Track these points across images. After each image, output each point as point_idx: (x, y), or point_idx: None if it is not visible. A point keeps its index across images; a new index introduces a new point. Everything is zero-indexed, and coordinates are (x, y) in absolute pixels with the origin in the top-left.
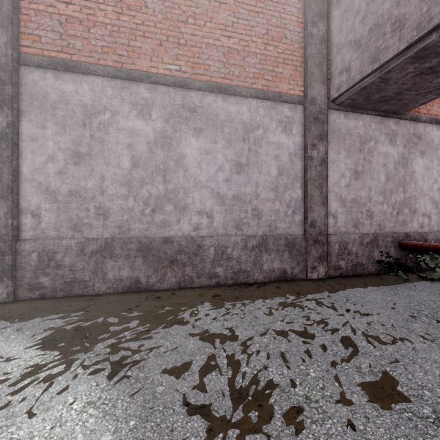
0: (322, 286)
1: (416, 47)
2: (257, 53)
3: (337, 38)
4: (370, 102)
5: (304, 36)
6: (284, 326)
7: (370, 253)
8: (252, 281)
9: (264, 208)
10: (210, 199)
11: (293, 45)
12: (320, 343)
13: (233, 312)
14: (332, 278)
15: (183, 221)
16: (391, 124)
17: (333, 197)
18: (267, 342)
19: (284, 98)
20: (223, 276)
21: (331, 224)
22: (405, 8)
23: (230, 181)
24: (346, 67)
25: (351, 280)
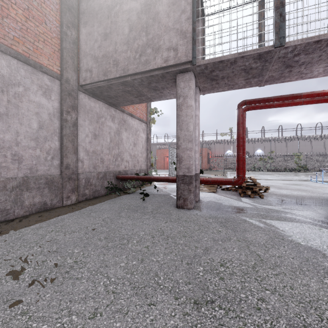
0: (75, 208)
1: (123, 79)
2: (18, 20)
3: (84, 47)
4: (103, 95)
5: (61, 31)
6: (53, 236)
7: (103, 183)
8: (13, 217)
9: (25, 154)
10: None
11: (52, 33)
12: (79, 236)
13: None
14: (81, 202)
15: None
16: (113, 111)
17: (81, 149)
18: (41, 250)
19: (44, 70)
20: None
21: (80, 166)
22: (119, 57)
23: None
24: (90, 69)
25: (92, 201)
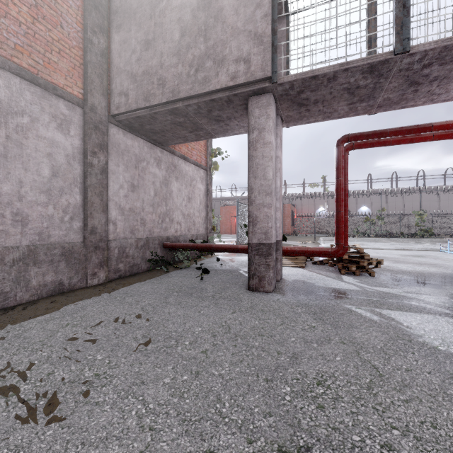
0: (104, 289)
1: (172, 105)
2: (21, 21)
3: (117, 61)
4: (144, 129)
5: (84, 38)
6: (67, 334)
7: (144, 254)
8: (13, 303)
9: (32, 213)
10: None
11: (71, 40)
12: (105, 334)
13: None
14: (112, 281)
15: None
16: (158, 152)
17: (113, 206)
18: (48, 355)
19: (60, 92)
20: None
21: (112, 230)
22: (166, 74)
23: None
24: (125, 91)
25: (129, 279)
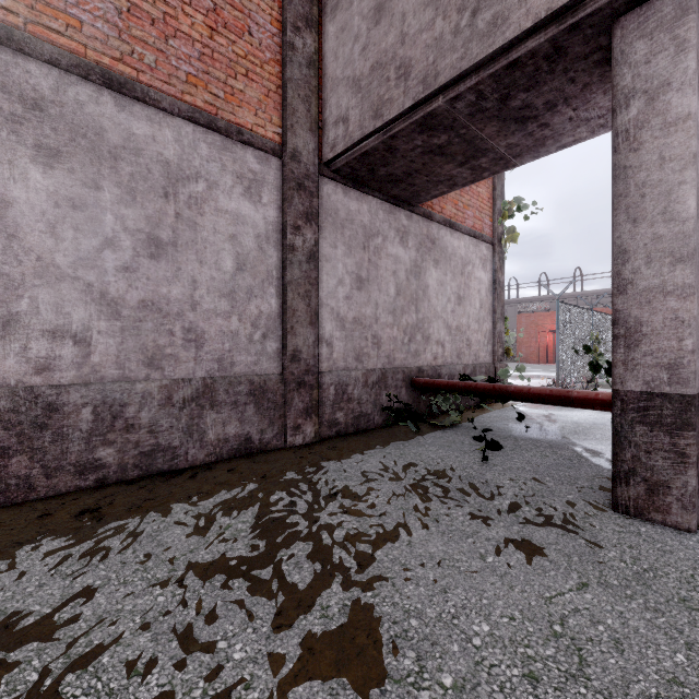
0: (307, 456)
1: (423, 109)
2: (195, 38)
3: (332, 68)
4: (376, 178)
5: (282, 43)
6: (217, 552)
7: (378, 397)
8: (184, 465)
9: (209, 328)
10: (82, 304)
11: (263, 52)
12: (273, 573)
13: (112, 545)
14: (325, 441)
15: (5, 353)
16: (402, 218)
17: (328, 314)
18: (164, 604)
19: (247, 137)
20: (115, 464)
21: (325, 356)
22: (411, 51)
23: (135, 272)
24: (344, 115)
25: (351, 441)
